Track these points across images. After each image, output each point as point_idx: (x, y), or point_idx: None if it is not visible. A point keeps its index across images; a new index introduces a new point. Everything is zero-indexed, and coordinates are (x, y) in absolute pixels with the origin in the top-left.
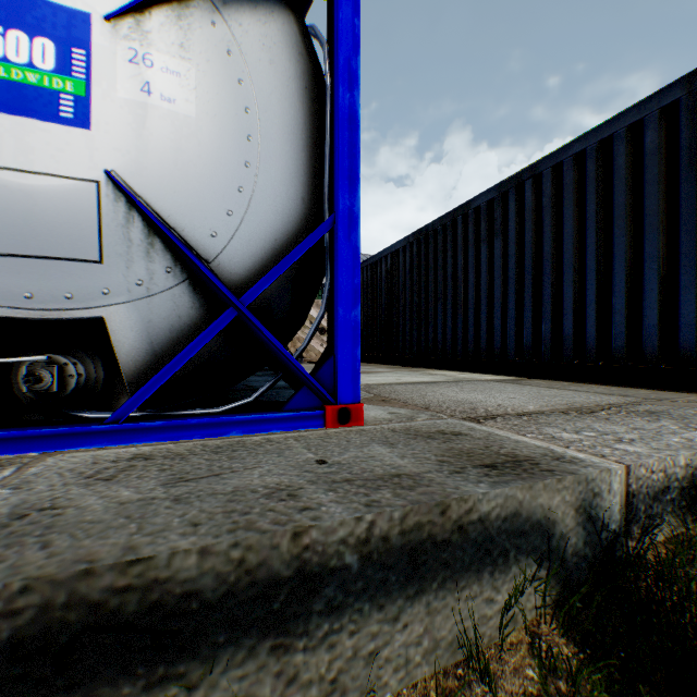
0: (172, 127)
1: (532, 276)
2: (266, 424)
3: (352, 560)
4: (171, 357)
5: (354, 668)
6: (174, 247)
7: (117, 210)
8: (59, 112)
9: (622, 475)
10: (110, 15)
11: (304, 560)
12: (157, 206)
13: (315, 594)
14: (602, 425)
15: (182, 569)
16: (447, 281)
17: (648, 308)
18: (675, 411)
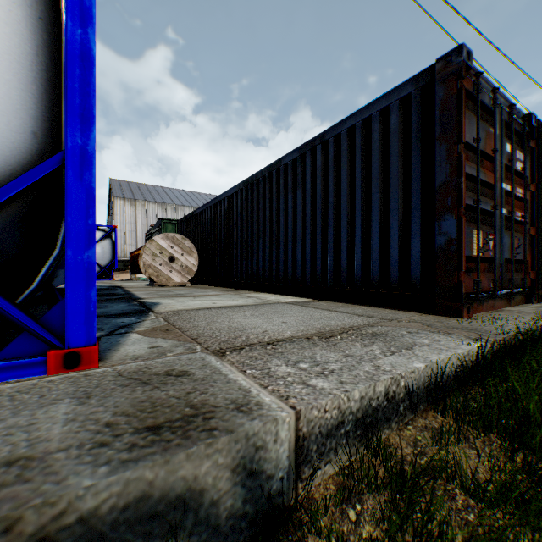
0: None
1: (321, 220)
2: None
3: None
4: None
5: None
6: None
7: None
8: None
9: (292, 421)
10: None
11: None
12: None
13: None
14: (325, 352)
15: None
16: (265, 221)
17: (393, 248)
18: (394, 332)
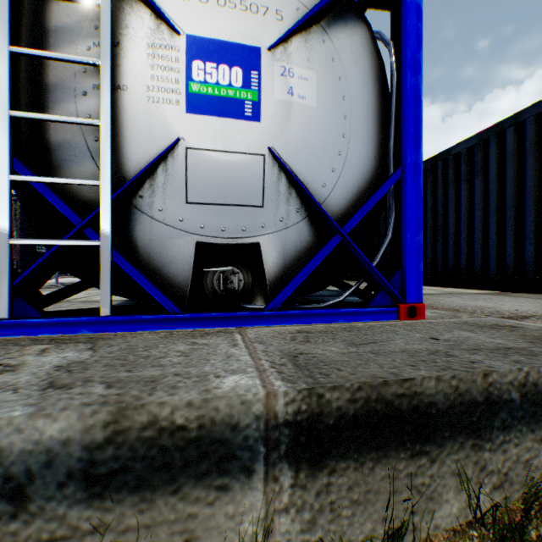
0: (304, 115)
1: (513, 207)
2: (360, 315)
3: (514, 396)
4: (294, 269)
5: (516, 468)
6: (305, 195)
7: (272, 173)
8: (243, 113)
9: None
10: (271, 47)
11: (488, 392)
12: (294, 168)
13: (494, 415)
14: None
15: (427, 388)
16: (426, 214)
17: None
18: None
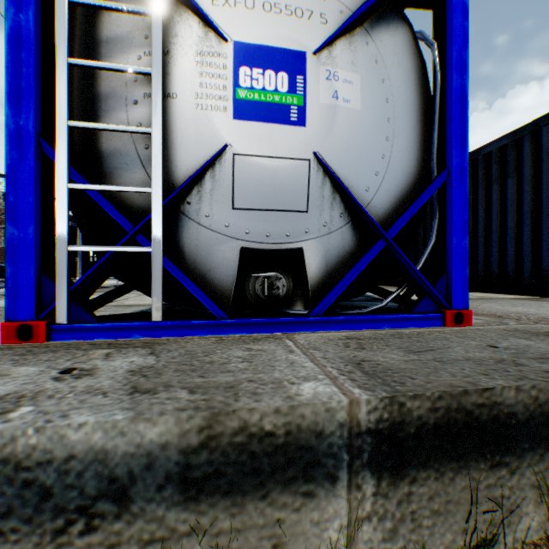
0: (348, 119)
1: None
2: (405, 321)
3: None
4: (336, 274)
5: None
6: (349, 200)
7: (317, 177)
8: (289, 118)
9: None
10: (316, 51)
11: None
12: (338, 173)
13: None
14: None
15: (506, 398)
16: None
17: None
18: None
